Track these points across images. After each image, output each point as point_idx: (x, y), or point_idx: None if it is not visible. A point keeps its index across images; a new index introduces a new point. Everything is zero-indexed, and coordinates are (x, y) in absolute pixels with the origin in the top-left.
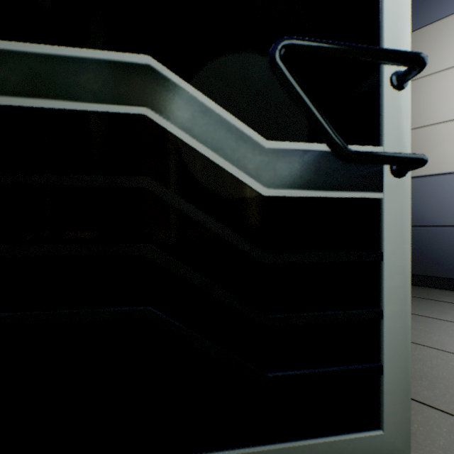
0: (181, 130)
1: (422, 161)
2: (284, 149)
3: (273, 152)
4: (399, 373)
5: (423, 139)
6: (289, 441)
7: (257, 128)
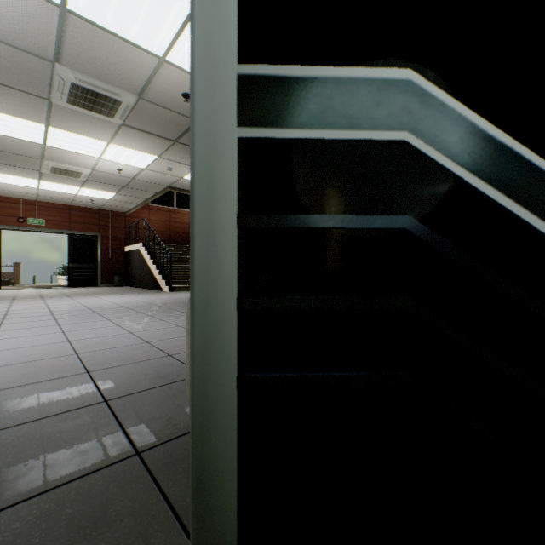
0: (446, 158)
1: None
2: None
3: None
4: None
5: None
6: None
7: (535, 151)
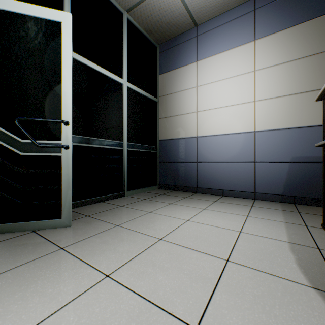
0: None
1: (61, 147)
2: (28, 142)
3: (24, 143)
4: (67, 203)
5: (182, 120)
6: (30, 221)
7: (20, 136)
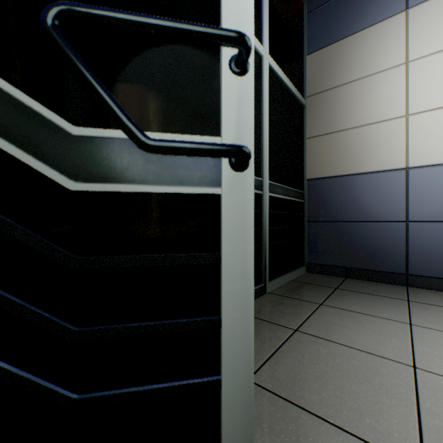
0: None
1: (239, 152)
2: (97, 137)
3: (83, 139)
4: (240, 386)
5: (365, 137)
6: None
7: (65, 112)
